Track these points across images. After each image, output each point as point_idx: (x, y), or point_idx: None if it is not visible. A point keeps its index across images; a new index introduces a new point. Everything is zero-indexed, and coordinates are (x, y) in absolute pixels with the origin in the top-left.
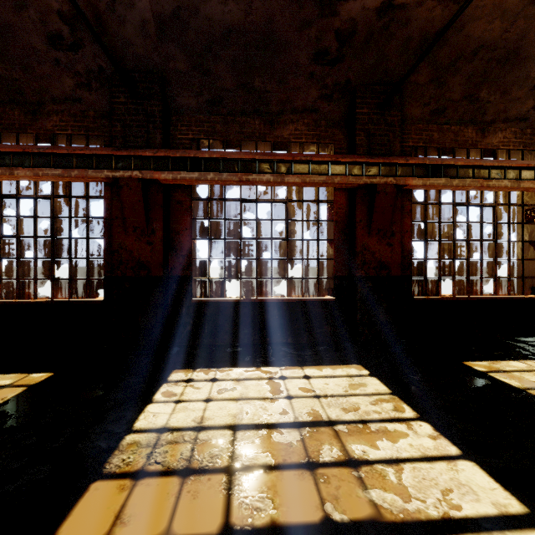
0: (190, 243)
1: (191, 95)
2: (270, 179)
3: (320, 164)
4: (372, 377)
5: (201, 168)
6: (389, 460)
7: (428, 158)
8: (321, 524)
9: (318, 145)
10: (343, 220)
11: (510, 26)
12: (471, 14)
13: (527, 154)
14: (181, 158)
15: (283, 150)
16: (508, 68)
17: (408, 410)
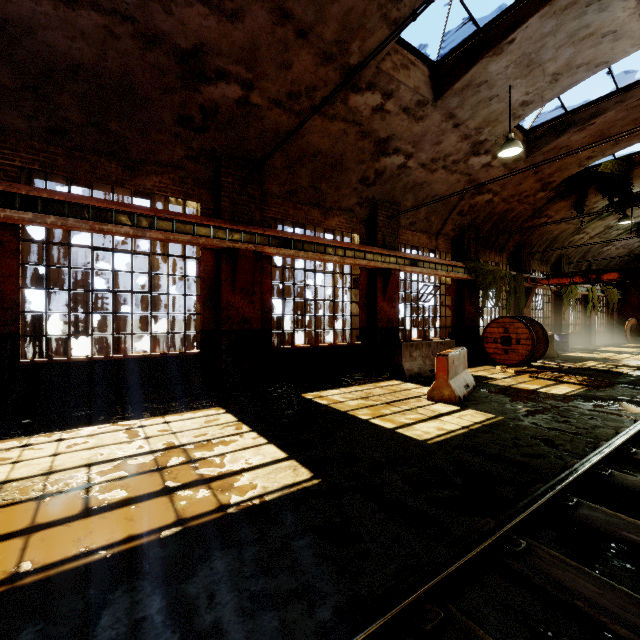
0: (17, 293)
1: (20, 116)
2: (129, 232)
3: (185, 223)
4: (227, 413)
5: (38, 208)
6: (220, 454)
7: (282, 231)
8: (161, 490)
9: (185, 202)
10: (211, 277)
11: (335, 144)
12: (309, 128)
13: (355, 236)
14: (6, 192)
15: (147, 198)
16: (338, 173)
17: (245, 428)
